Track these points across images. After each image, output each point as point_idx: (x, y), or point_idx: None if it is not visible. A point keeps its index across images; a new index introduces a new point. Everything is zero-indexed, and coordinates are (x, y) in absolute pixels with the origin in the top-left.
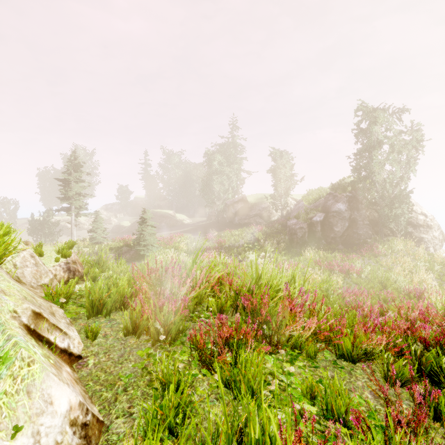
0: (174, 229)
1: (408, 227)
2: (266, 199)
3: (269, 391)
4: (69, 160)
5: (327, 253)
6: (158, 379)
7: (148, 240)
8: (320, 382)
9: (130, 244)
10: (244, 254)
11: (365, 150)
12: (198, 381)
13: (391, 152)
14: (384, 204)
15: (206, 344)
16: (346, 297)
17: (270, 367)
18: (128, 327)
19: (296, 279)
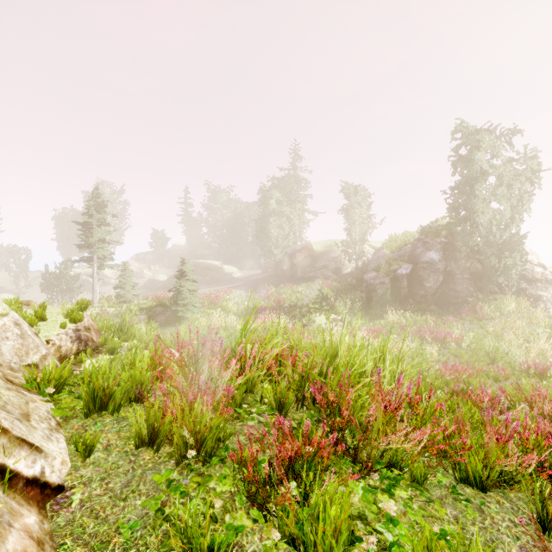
0: (222, 284)
1: (521, 281)
2: (337, 246)
3: None
4: (90, 199)
5: (416, 315)
6: (179, 536)
7: (188, 298)
8: (442, 538)
9: (165, 303)
10: (309, 316)
11: (465, 183)
12: (245, 533)
13: (499, 186)
14: (489, 252)
15: (258, 464)
16: (446, 376)
17: (358, 503)
18: (142, 434)
19: (387, 357)
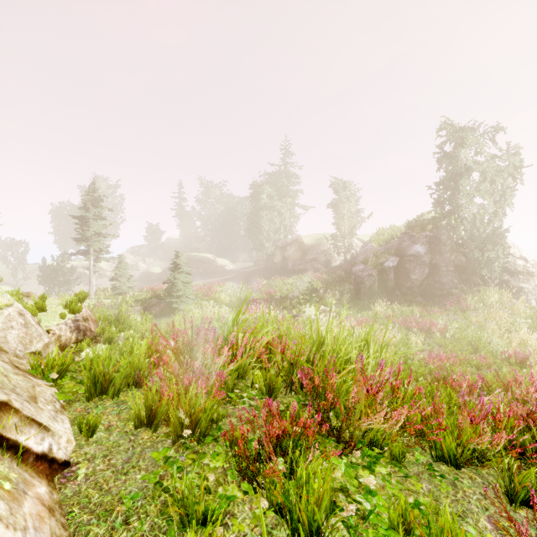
0: (214, 276)
1: (504, 274)
2: (326, 240)
3: (341, 521)
4: (86, 194)
5: (402, 307)
6: (176, 504)
7: (182, 290)
8: (416, 507)
9: (160, 295)
10: (299, 307)
11: (449, 179)
12: (236, 503)
13: (483, 181)
14: (473, 245)
15: (248, 443)
16: (429, 364)
17: (341, 477)
18: (140, 416)
19: (371, 345)
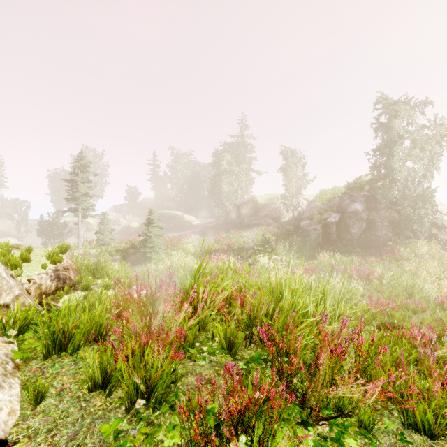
0: (183, 230)
1: (432, 228)
2: (277, 199)
3: None
4: (76, 161)
5: (343, 256)
6: None
7: (155, 241)
8: None
9: (136, 246)
10: (254, 257)
11: (384, 146)
12: None
13: (414, 148)
14: (405, 203)
15: (207, 414)
16: (372, 309)
17: None
18: (95, 379)
19: (327, 298)
